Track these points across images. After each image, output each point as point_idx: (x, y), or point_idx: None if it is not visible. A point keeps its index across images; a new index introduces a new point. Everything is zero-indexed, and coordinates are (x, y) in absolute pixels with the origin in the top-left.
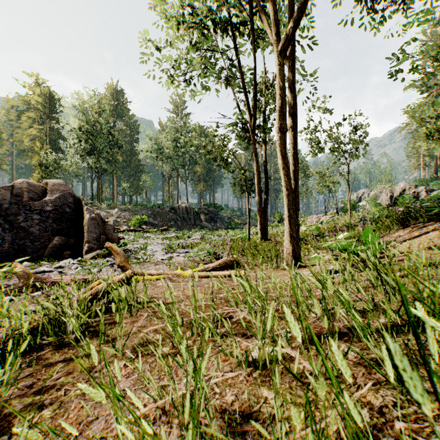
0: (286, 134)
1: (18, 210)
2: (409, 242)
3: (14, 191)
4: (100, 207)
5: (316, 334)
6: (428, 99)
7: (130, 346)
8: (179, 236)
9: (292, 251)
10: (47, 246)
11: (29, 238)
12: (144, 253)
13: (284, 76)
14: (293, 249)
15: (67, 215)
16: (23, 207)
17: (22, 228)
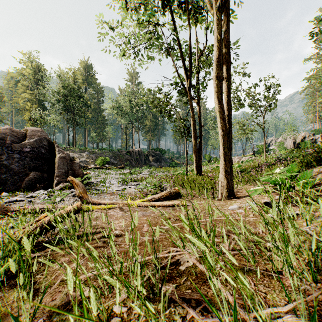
0: (222, 82)
1: (1, 151)
2: None
3: None
4: (74, 150)
5: (319, 318)
6: None
7: (47, 309)
8: (132, 172)
9: (226, 184)
10: (24, 179)
11: (10, 173)
12: (103, 185)
13: (220, 30)
14: (227, 182)
15: (42, 155)
16: (6, 148)
17: (4, 165)
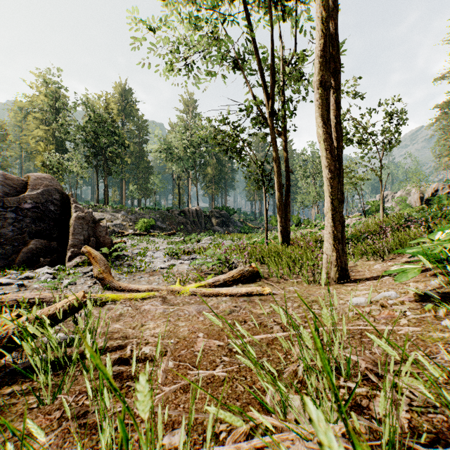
0: (329, 90)
1: None
2: None
3: None
4: (105, 209)
5: None
6: None
7: None
8: (187, 240)
9: (336, 259)
10: (21, 251)
11: None
12: (141, 259)
13: (327, 4)
14: (337, 256)
15: (51, 214)
16: None
17: None
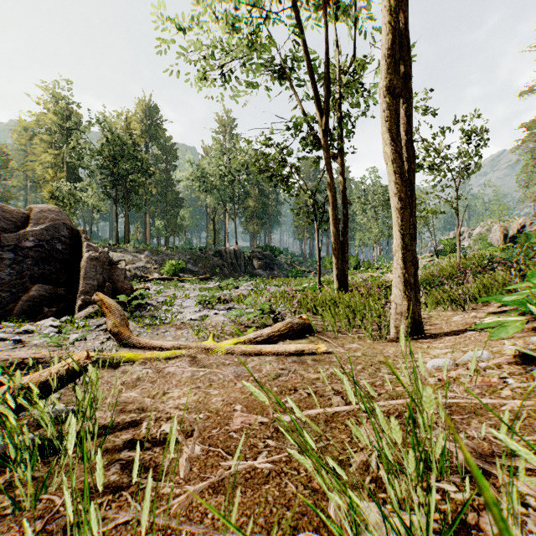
0: (399, 99)
1: None
2: None
3: None
4: (126, 249)
5: None
6: None
7: None
8: (224, 286)
9: (408, 309)
10: (21, 299)
11: None
12: (167, 309)
13: None
14: (409, 305)
15: (58, 254)
16: None
17: None
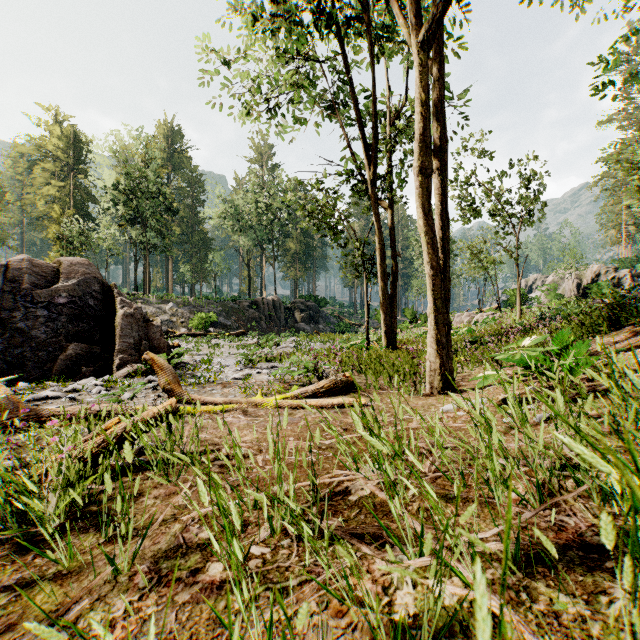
0: (430, 178)
1: (14, 303)
2: (639, 352)
3: (8, 273)
4: (147, 300)
5: (534, 547)
6: (633, 139)
7: (149, 554)
8: (263, 343)
9: (440, 366)
10: (58, 358)
11: (30, 345)
12: (208, 368)
13: (427, 84)
14: (441, 363)
15: (91, 311)
16: (21, 298)
17: (19, 330)
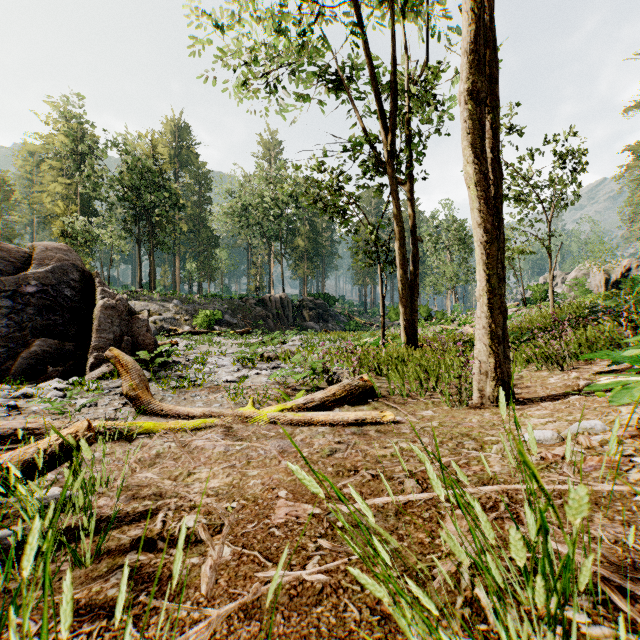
0: (484, 106)
1: None
2: None
3: None
4: (151, 297)
5: None
6: None
7: None
8: (268, 341)
9: (495, 367)
10: (20, 355)
11: None
12: (198, 369)
13: None
14: (496, 363)
15: (67, 302)
16: None
17: None
